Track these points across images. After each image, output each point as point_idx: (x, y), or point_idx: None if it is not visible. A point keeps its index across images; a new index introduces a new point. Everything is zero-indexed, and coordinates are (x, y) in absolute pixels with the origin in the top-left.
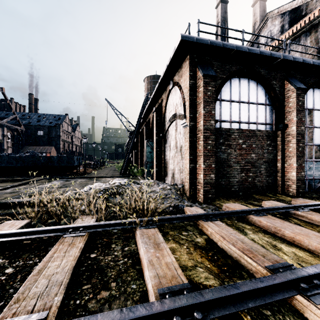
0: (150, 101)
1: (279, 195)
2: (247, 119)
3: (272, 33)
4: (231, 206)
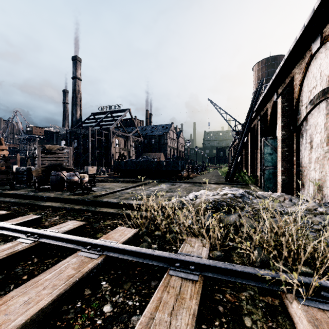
0: (270, 85)
1: None
2: None
3: None
4: None
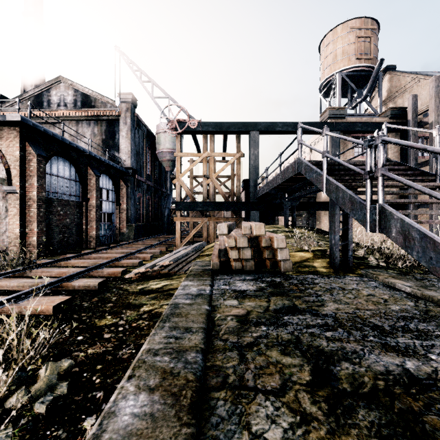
0: None
1: (85, 248)
2: (64, 191)
3: (65, 99)
4: (68, 255)
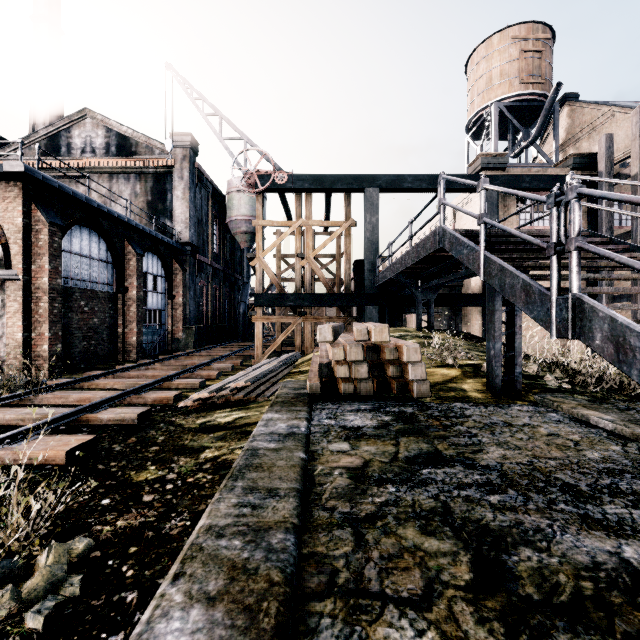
0: None
1: (122, 362)
2: (89, 277)
3: (93, 142)
4: (95, 372)
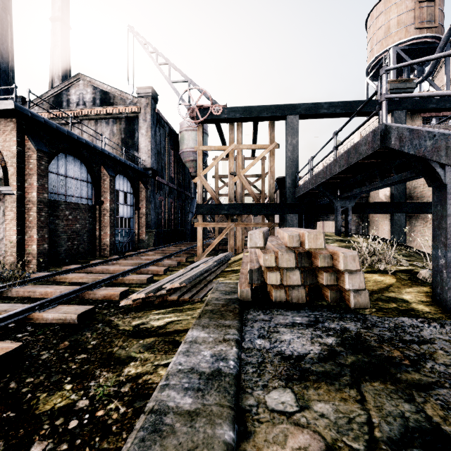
0: None
1: (98, 257)
2: (73, 193)
3: (84, 98)
4: (71, 267)
